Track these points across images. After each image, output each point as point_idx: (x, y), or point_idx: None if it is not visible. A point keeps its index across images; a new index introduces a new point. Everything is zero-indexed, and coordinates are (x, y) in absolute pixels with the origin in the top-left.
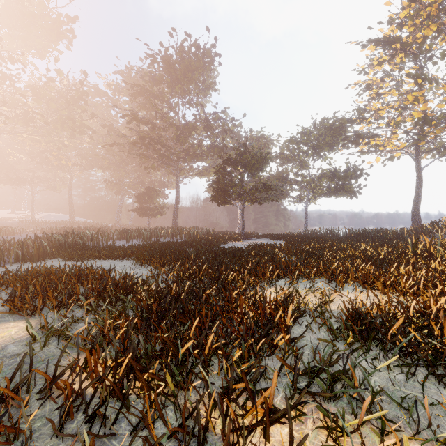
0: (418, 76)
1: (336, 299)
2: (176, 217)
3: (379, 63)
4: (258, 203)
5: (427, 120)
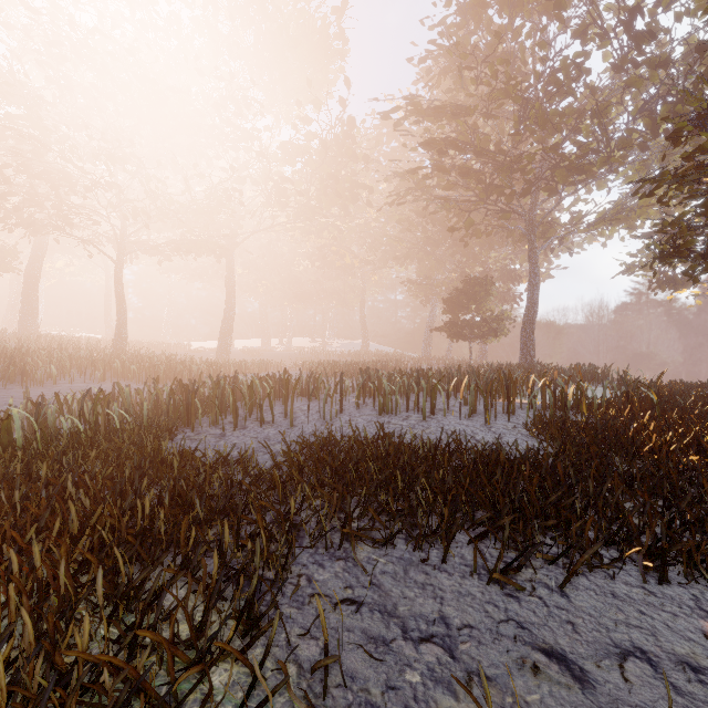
0: None
1: None
2: (529, 339)
3: None
4: None
5: None
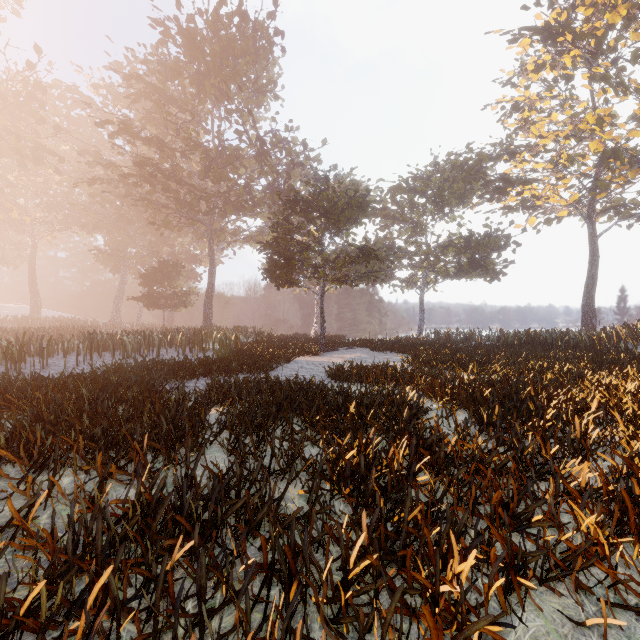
0: (610, 78)
1: None
2: (210, 310)
3: (536, 68)
4: (350, 285)
5: (618, 155)
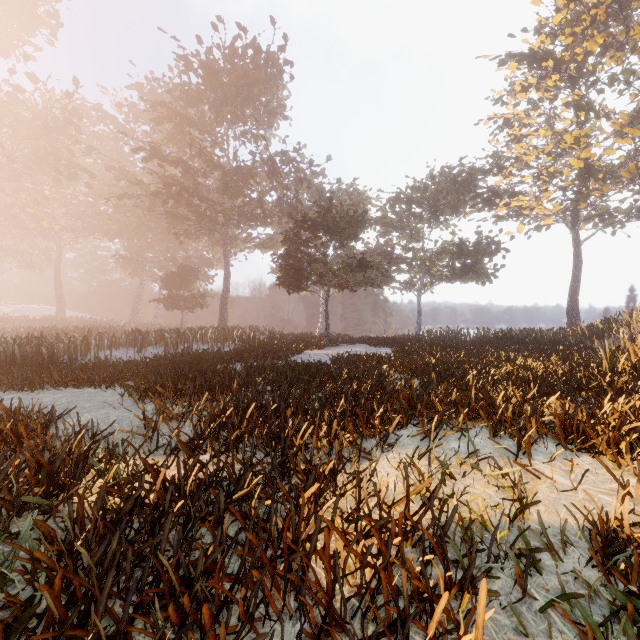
0: (582, 106)
1: (528, 484)
2: (225, 310)
3: (523, 89)
4: (350, 290)
5: (592, 172)
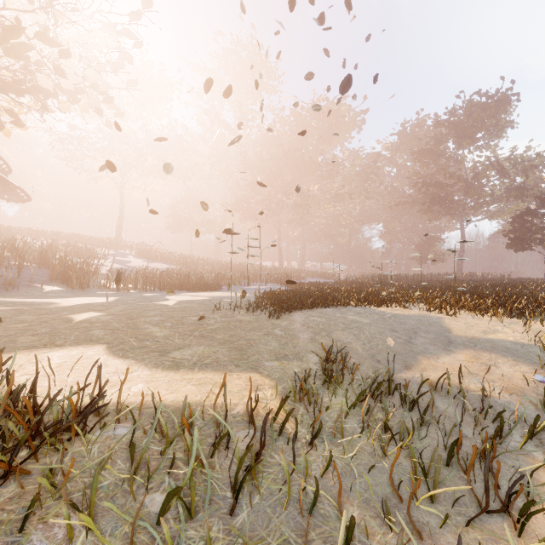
0: None
1: None
2: (461, 263)
3: None
4: None
5: None
